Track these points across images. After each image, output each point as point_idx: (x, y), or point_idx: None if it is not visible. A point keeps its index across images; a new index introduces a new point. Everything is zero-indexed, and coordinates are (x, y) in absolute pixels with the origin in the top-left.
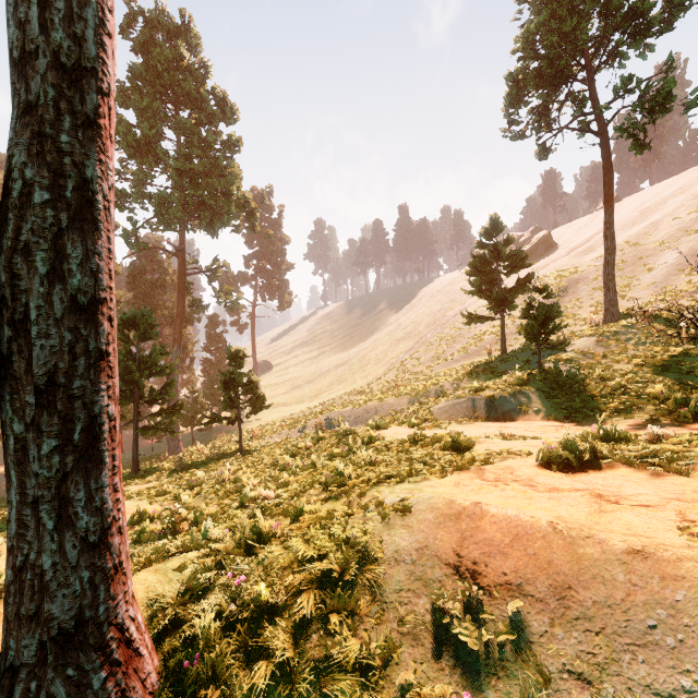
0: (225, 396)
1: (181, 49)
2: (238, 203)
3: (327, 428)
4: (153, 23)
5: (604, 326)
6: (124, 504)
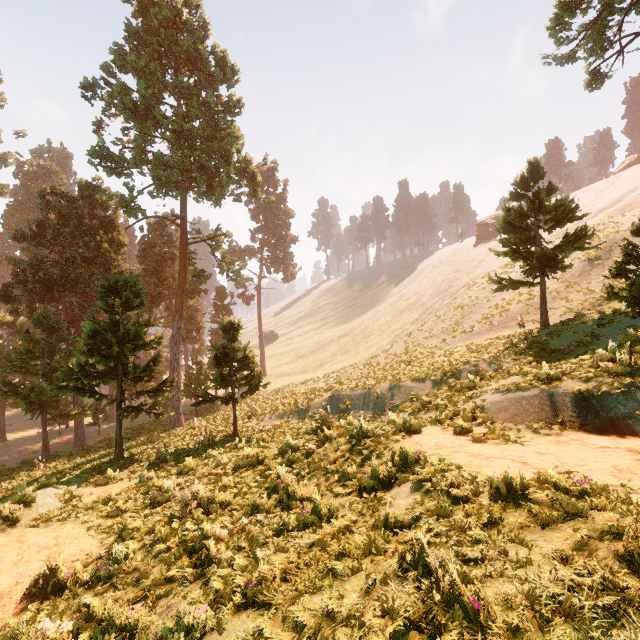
0: (216, 374)
1: (179, 5)
2: (238, 167)
3: (333, 411)
4: None
5: None
6: (61, 531)
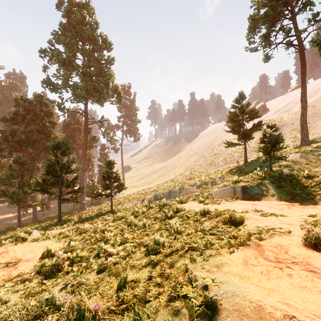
0: (103, 183)
1: (85, 14)
2: (112, 89)
3: (155, 200)
4: (71, 2)
5: (302, 147)
6: (45, 243)
